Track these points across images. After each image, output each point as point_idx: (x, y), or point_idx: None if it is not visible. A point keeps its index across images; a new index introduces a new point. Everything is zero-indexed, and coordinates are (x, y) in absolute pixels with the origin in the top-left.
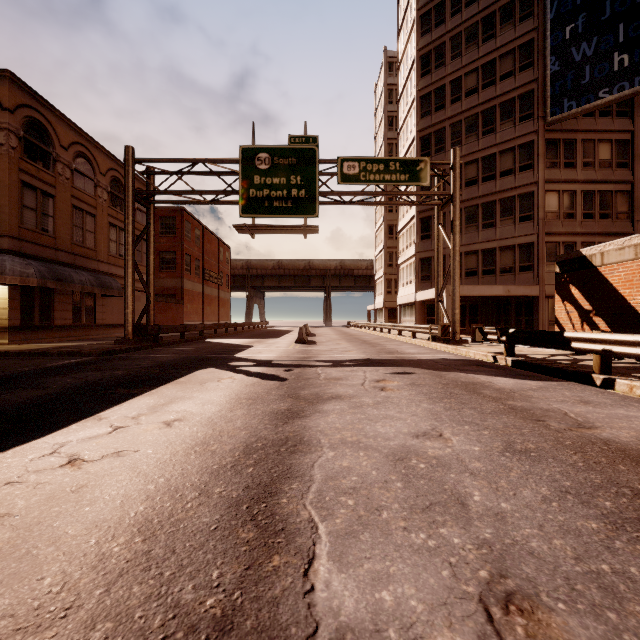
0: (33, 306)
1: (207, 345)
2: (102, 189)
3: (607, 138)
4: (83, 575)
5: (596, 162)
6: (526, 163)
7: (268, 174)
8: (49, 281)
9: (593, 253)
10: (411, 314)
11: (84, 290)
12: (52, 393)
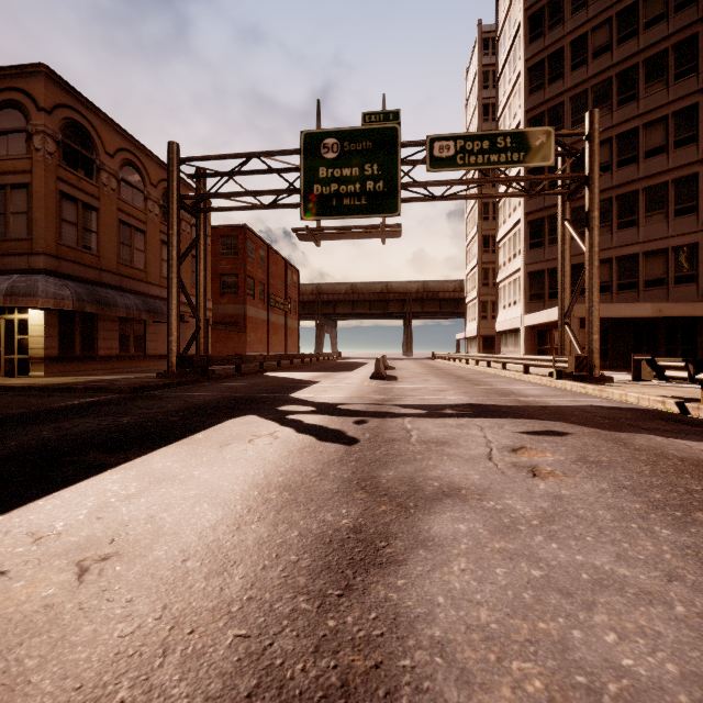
0: (74, 334)
1: (263, 380)
2: (153, 202)
3: None
4: None
5: None
6: (685, 135)
7: (336, 164)
8: (88, 304)
9: None
10: (515, 343)
11: (129, 315)
12: None
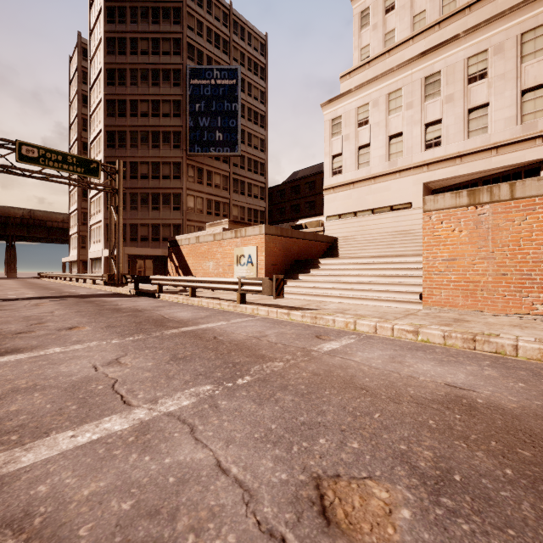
0: None
1: None
2: None
3: (219, 172)
4: None
5: (213, 184)
6: (177, 175)
7: None
8: None
9: (179, 239)
10: (100, 266)
11: None
12: None
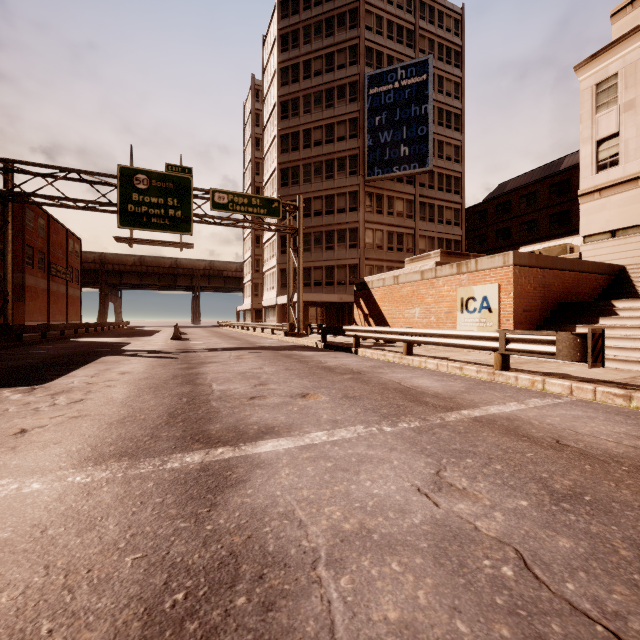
0: None
1: (81, 343)
2: None
3: (401, 197)
4: (143, 392)
5: (395, 212)
6: (353, 206)
7: (146, 193)
8: None
9: (369, 281)
10: (274, 315)
11: None
12: (2, 371)
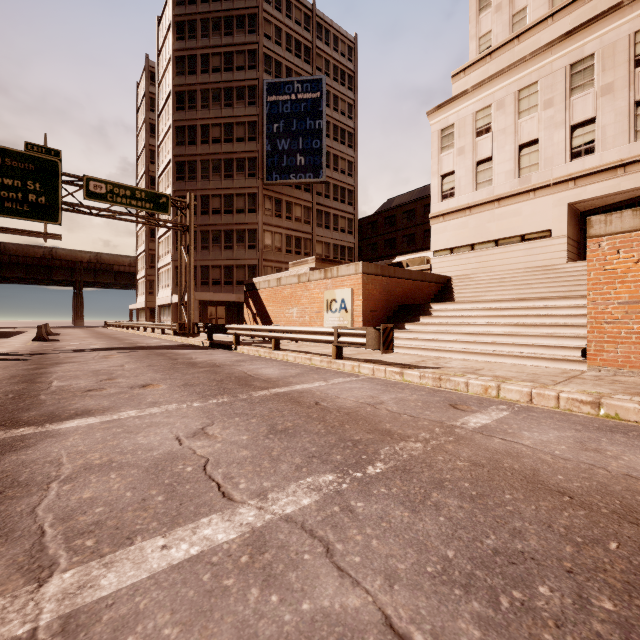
0: None
1: None
2: None
3: (299, 203)
4: None
5: (293, 217)
6: (252, 208)
7: None
8: None
9: (257, 282)
10: (169, 314)
11: None
12: None
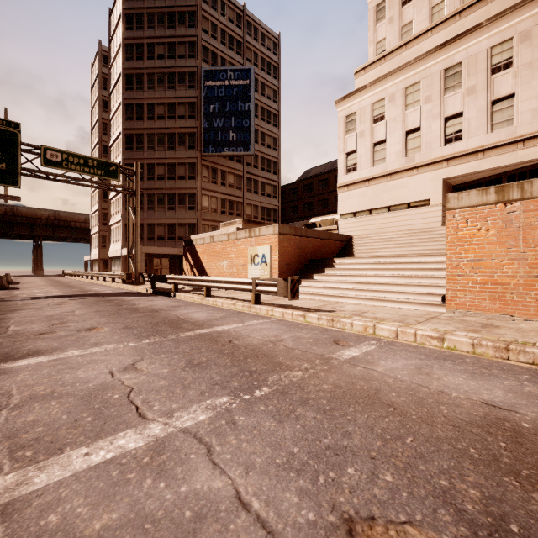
0: None
1: None
2: None
3: (232, 172)
4: None
5: (227, 183)
6: (192, 175)
7: None
8: None
9: (194, 238)
10: (119, 265)
11: None
12: None
